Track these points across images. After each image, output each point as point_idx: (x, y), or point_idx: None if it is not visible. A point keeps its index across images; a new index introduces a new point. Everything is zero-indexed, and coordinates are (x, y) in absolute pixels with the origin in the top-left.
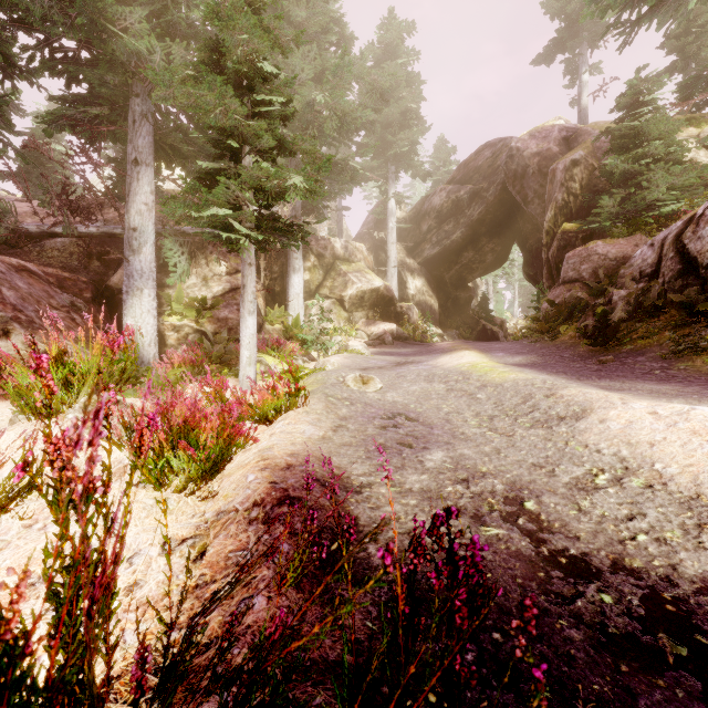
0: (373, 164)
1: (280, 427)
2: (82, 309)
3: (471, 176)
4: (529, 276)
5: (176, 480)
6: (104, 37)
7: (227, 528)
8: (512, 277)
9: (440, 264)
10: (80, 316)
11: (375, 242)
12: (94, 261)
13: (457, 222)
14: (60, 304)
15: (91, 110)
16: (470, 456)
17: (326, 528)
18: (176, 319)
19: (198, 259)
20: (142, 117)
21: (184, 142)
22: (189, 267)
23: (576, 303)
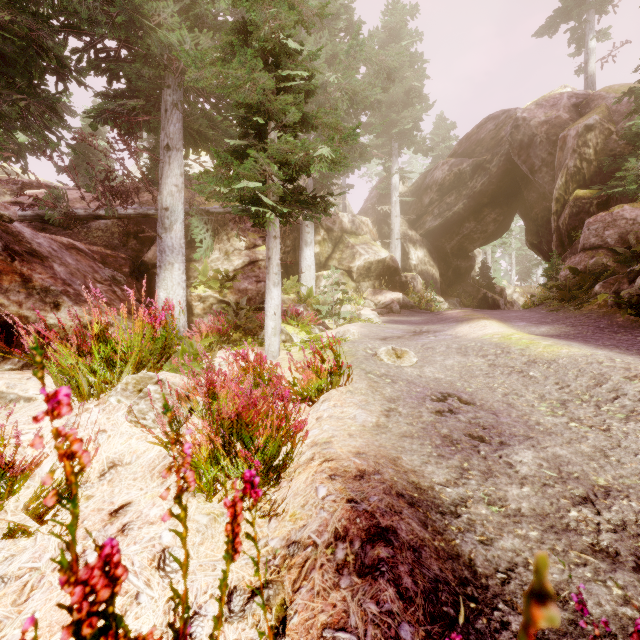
0: (377, 142)
1: (326, 410)
2: (122, 282)
3: (473, 149)
4: (532, 244)
5: (228, 483)
6: (140, 35)
7: (308, 576)
8: (509, 246)
9: (442, 235)
10: (120, 289)
11: (378, 216)
12: (131, 239)
13: (459, 194)
14: (103, 278)
15: (129, 102)
16: (569, 458)
17: (440, 581)
18: (202, 290)
19: (220, 235)
20: (172, 106)
21: (209, 127)
22: (213, 242)
23: (601, 270)
